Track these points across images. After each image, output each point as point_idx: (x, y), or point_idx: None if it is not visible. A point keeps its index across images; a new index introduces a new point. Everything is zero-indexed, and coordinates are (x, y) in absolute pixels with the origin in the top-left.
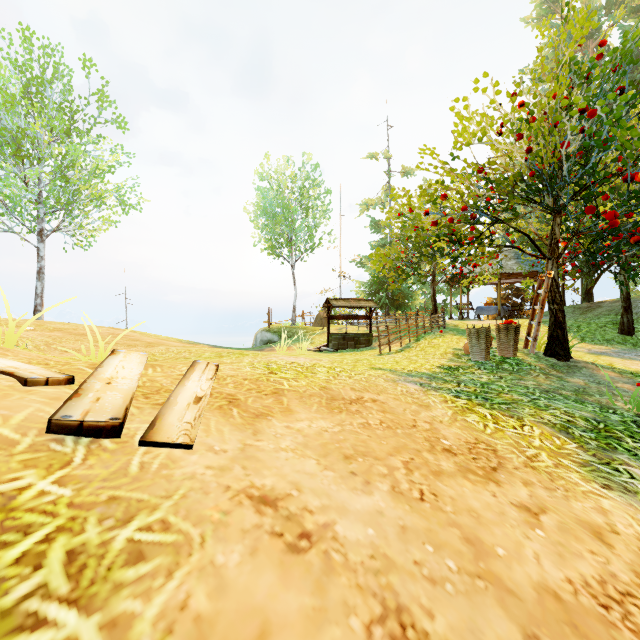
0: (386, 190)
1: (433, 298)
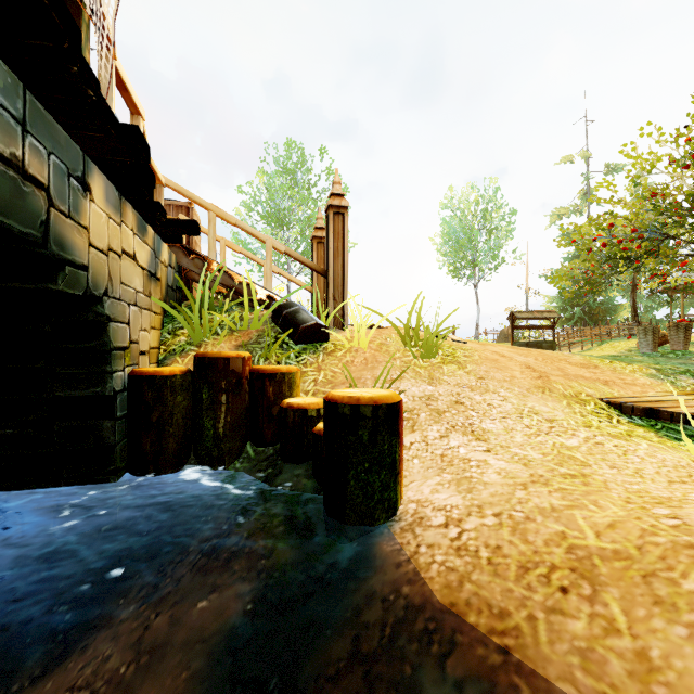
0: (583, 194)
1: (633, 309)
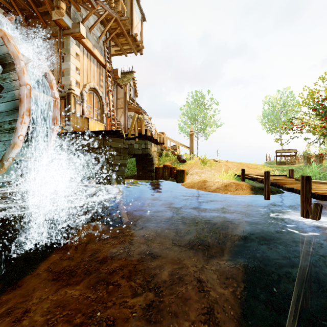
0: None
1: None
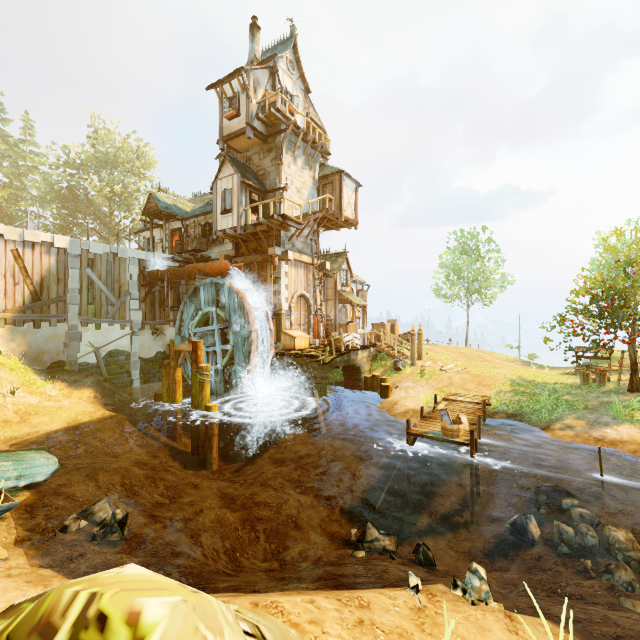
0: None
1: None
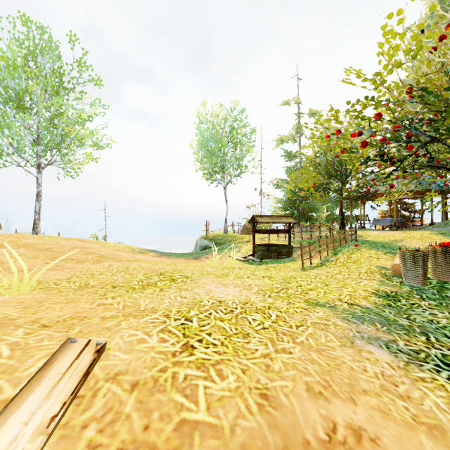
0: (297, 128)
1: (341, 213)
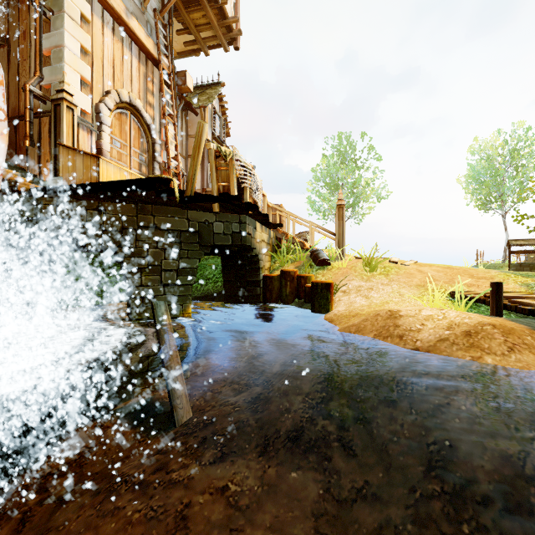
0: None
1: None
